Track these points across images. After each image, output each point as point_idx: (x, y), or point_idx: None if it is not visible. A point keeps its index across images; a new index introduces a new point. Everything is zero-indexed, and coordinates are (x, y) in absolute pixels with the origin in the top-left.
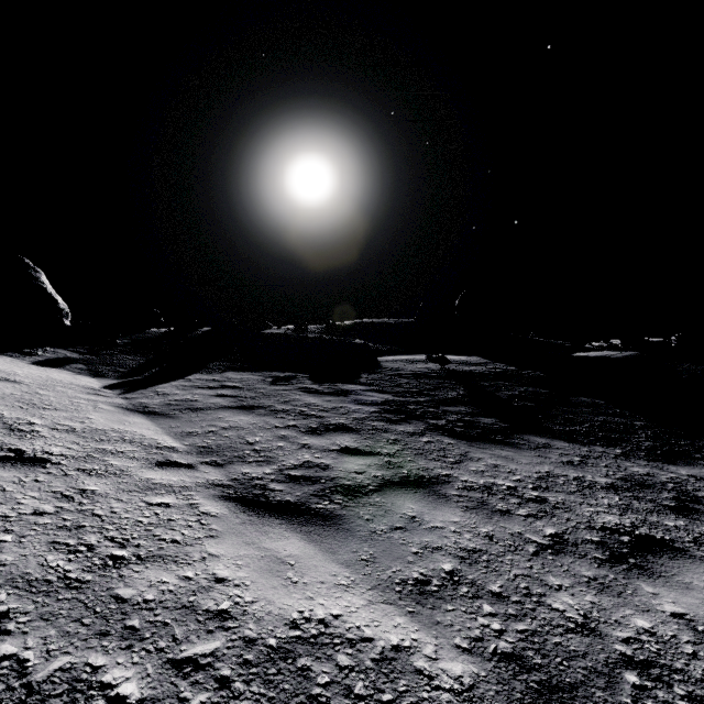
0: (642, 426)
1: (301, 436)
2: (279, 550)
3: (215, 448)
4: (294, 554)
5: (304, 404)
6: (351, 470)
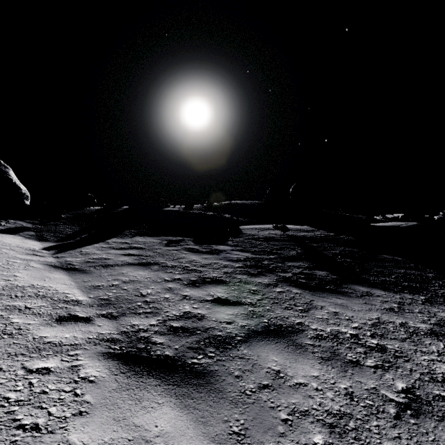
0: (434, 277)
1: (184, 288)
2: (150, 427)
3: (113, 300)
4: (164, 432)
5: (187, 261)
6: (222, 320)
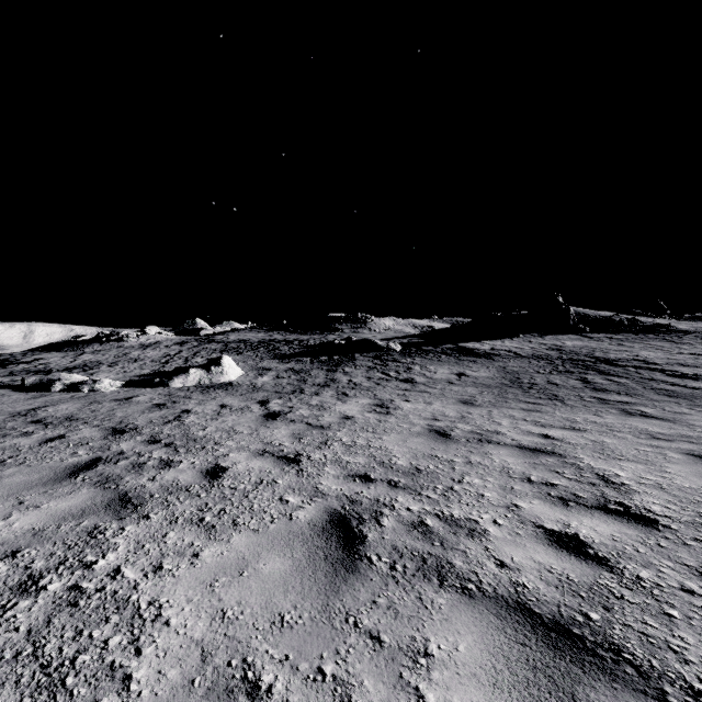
0: None
1: None
2: None
3: None
4: None
5: None
6: None
